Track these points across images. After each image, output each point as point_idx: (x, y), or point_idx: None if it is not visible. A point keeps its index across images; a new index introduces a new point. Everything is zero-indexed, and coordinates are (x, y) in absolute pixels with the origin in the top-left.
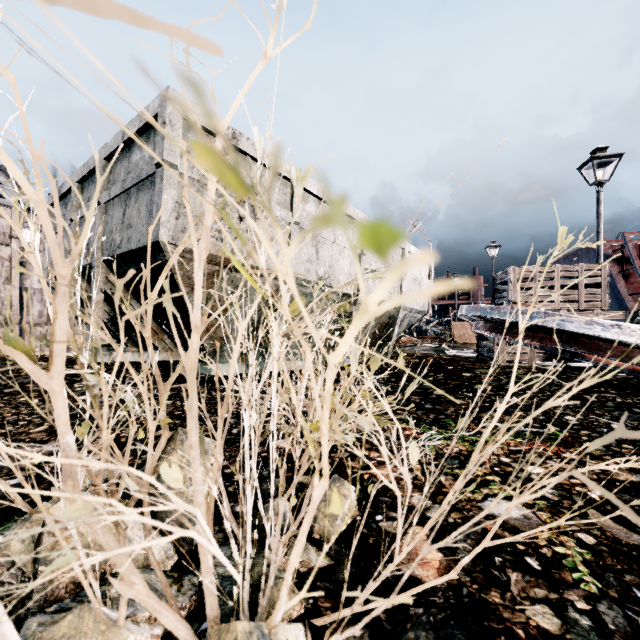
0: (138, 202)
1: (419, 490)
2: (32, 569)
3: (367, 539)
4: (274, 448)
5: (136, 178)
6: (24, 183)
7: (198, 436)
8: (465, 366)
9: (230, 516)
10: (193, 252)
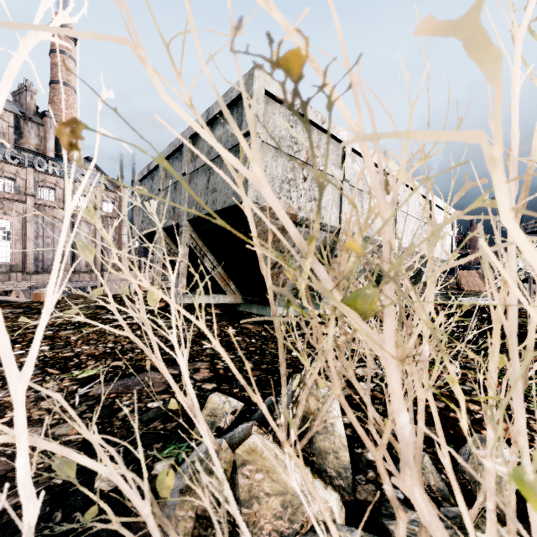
0: (222, 170)
1: None
2: None
3: None
4: None
5: None
6: (345, 113)
7: (523, 419)
8: None
9: (396, 473)
10: (270, 210)
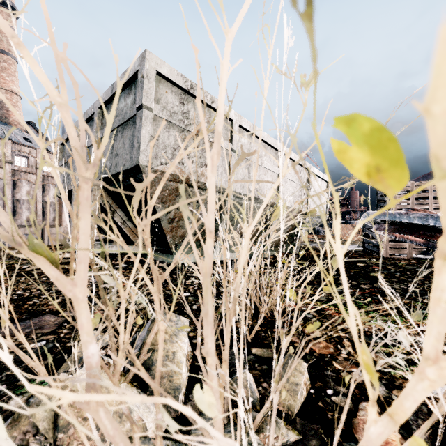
0: (123, 137)
1: (356, 366)
2: (52, 435)
3: (325, 414)
4: (274, 348)
5: (122, 120)
6: (48, 85)
7: (213, 342)
8: (357, 258)
9: None
10: (163, 173)
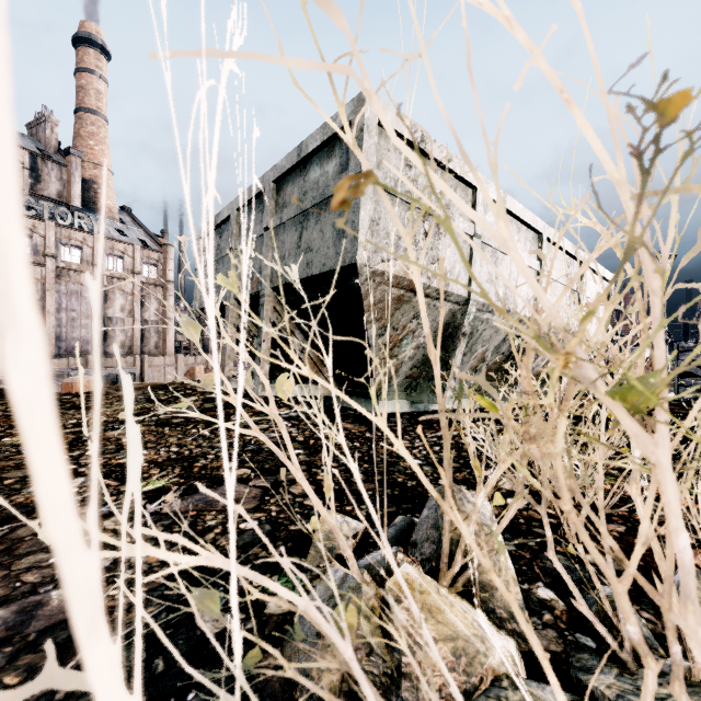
0: (320, 223)
1: None
2: (389, 658)
3: None
4: None
5: (319, 197)
6: (602, 156)
7: None
8: (675, 411)
9: (590, 615)
10: (383, 275)
